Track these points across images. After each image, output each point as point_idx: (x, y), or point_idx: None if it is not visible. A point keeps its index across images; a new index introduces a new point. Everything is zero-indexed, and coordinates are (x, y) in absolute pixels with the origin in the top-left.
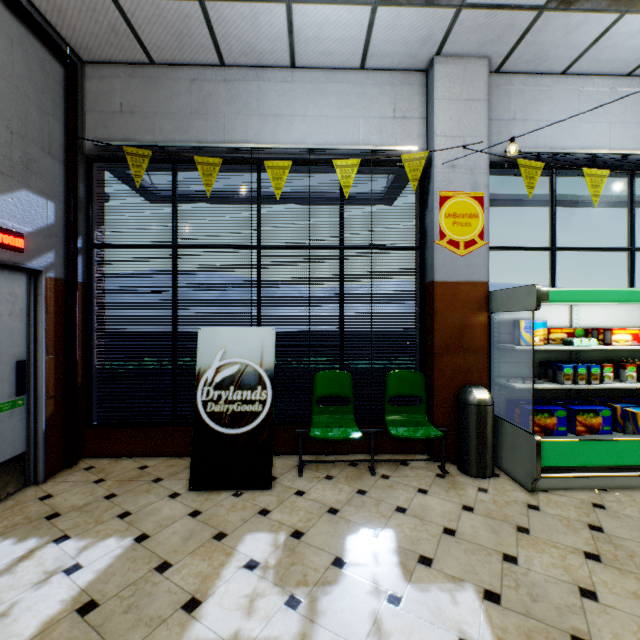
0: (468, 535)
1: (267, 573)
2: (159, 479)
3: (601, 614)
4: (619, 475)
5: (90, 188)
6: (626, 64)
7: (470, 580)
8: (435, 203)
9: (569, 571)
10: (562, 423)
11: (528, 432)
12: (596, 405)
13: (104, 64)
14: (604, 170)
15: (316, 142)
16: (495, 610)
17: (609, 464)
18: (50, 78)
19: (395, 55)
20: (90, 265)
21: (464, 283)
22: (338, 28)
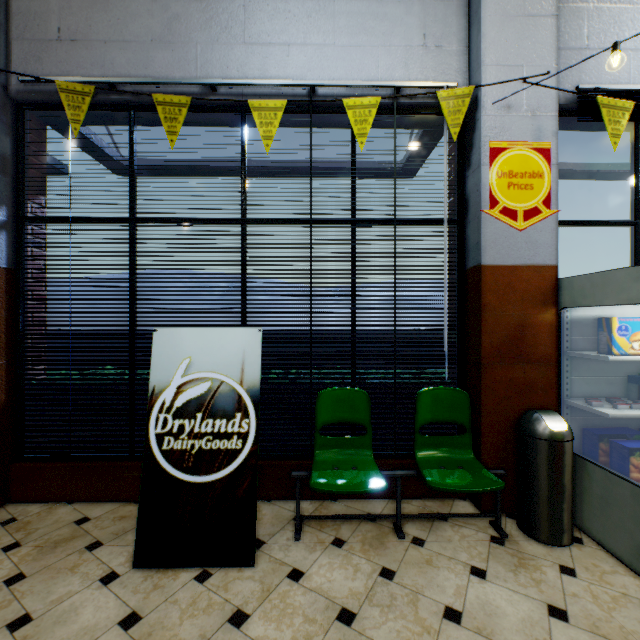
0: None
1: None
2: (97, 544)
3: None
4: None
5: (20, 143)
6: None
7: None
8: (483, 157)
9: None
10: None
11: (638, 486)
12: None
13: None
14: None
15: (320, 79)
16: None
17: None
18: None
19: None
20: (20, 245)
21: (523, 267)
22: None
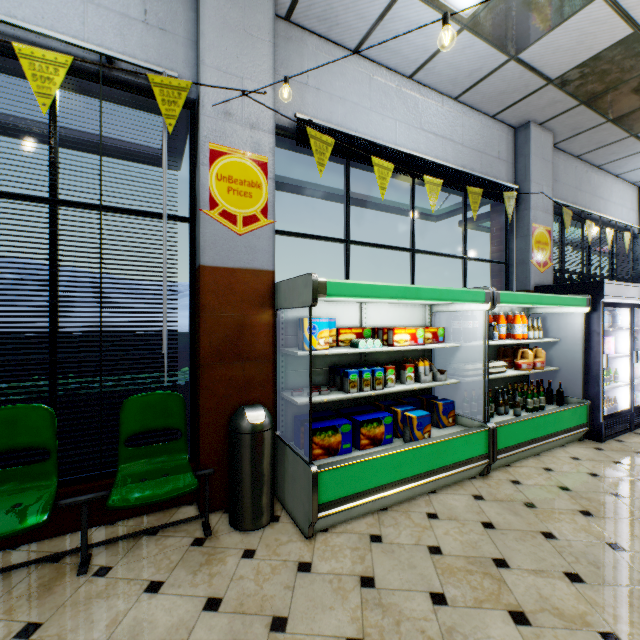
0: None
1: None
2: None
3: None
4: (397, 491)
5: None
6: (408, 63)
7: None
8: (203, 157)
9: None
10: (347, 439)
11: (306, 462)
12: (381, 411)
13: None
14: (390, 163)
15: None
16: None
17: (388, 481)
18: None
19: None
20: None
21: (243, 270)
22: None
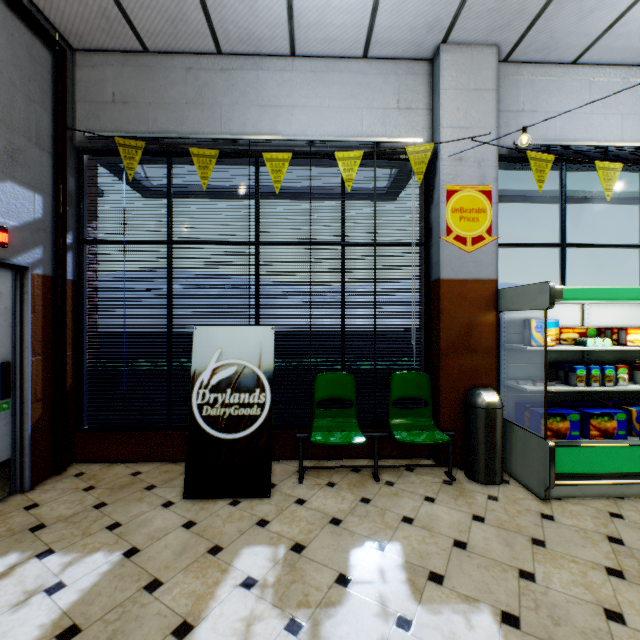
0: (480, 548)
1: (265, 592)
2: (152, 486)
3: (631, 639)
4: (636, 482)
5: (81, 182)
6: (639, 53)
7: (485, 600)
8: (441, 197)
9: (591, 589)
10: (575, 427)
11: (540, 437)
12: (610, 408)
13: (95, 52)
14: (617, 163)
15: (317, 134)
16: (515, 635)
17: (626, 471)
18: (37, 65)
19: (399, 43)
20: (81, 262)
21: (471, 281)
22: (340, 13)
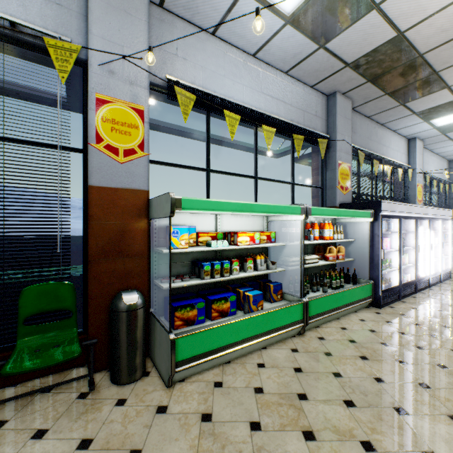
0: None
1: None
2: None
3: None
4: (236, 349)
5: None
6: (251, 45)
7: None
8: (91, 103)
9: None
10: (202, 313)
11: (167, 331)
12: (228, 292)
13: None
14: (238, 115)
15: None
16: None
17: (230, 342)
18: None
19: None
20: None
21: (124, 190)
22: None
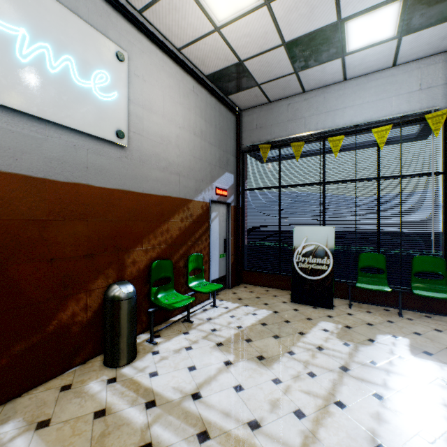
0: None
1: (333, 334)
2: (275, 296)
3: None
4: None
5: (243, 165)
6: None
7: None
8: None
9: None
10: None
11: None
12: None
13: (249, 109)
14: None
15: (360, 119)
16: None
17: None
18: (232, 124)
19: (419, 52)
20: (243, 199)
21: None
22: (374, 55)
